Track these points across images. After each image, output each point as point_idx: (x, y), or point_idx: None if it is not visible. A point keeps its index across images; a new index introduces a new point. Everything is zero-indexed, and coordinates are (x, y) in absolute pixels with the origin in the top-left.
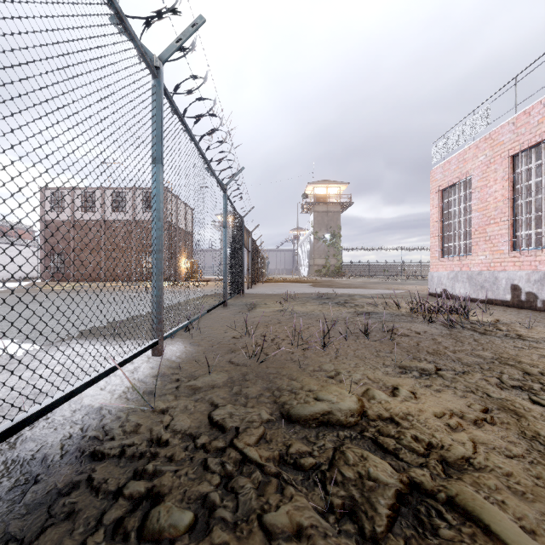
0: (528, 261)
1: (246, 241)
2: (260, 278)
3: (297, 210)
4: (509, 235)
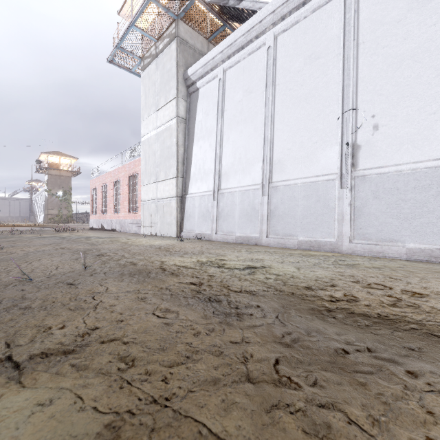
0: (103, 217)
1: None
2: None
3: (32, 170)
4: (101, 209)
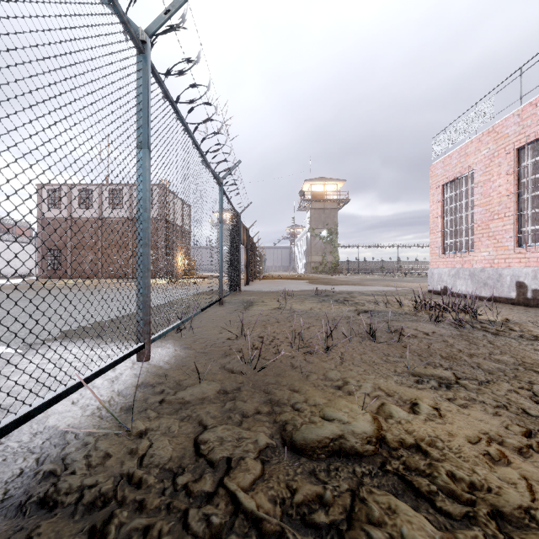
0: (534, 257)
1: (243, 237)
2: (257, 274)
3: (294, 207)
4: (514, 231)
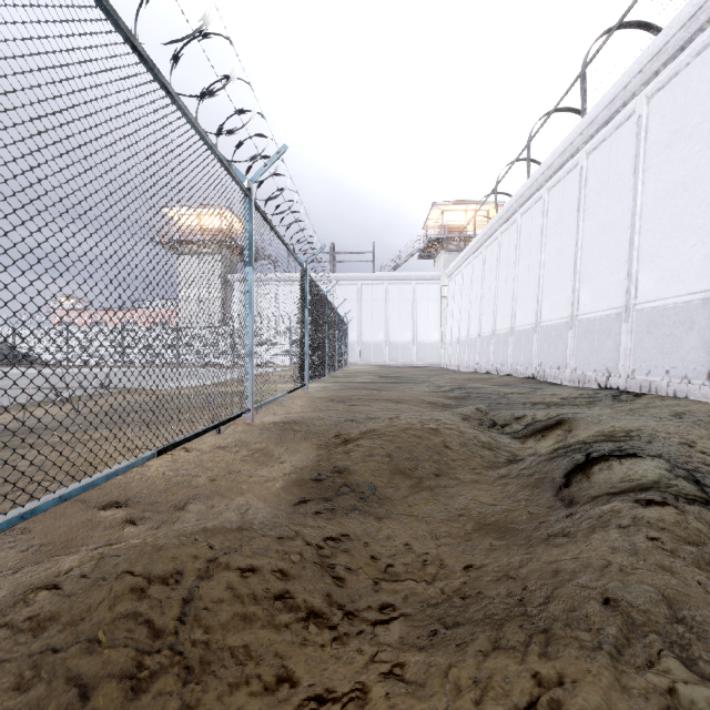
0: None
1: None
2: None
3: None
4: None
